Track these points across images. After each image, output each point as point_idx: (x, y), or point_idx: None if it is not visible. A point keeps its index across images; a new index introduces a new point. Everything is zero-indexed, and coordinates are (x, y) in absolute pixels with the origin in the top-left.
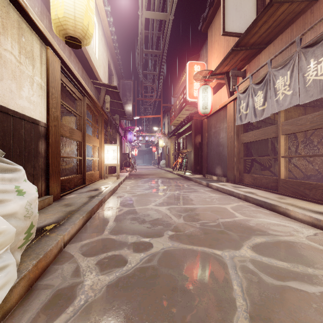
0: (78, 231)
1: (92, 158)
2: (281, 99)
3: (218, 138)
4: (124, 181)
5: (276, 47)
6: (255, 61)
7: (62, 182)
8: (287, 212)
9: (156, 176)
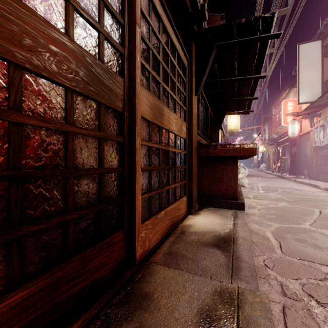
0: None
1: None
2: None
3: (305, 151)
4: None
5: None
6: (324, 110)
7: None
8: (319, 187)
9: (257, 176)
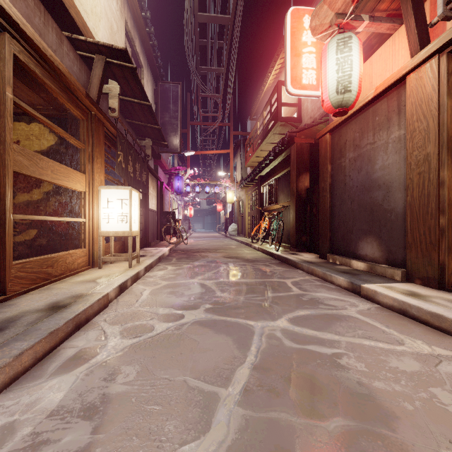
0: None
1: (50, 218)
2: None
3: (367, 169)
4: (150, 270)
5: None
6: None
7: None
8: None
9: (221, 254)
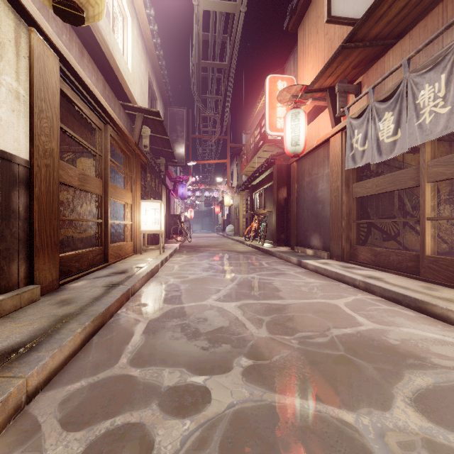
0: (70, 359)
1: (120, 222)
2: (428, 122)
3: (314, 190)
4: (171, 257)
5: (415, 40)
6: (376, 68)
7: (65, 261)
8: (452, 316)
9: (219, 248)
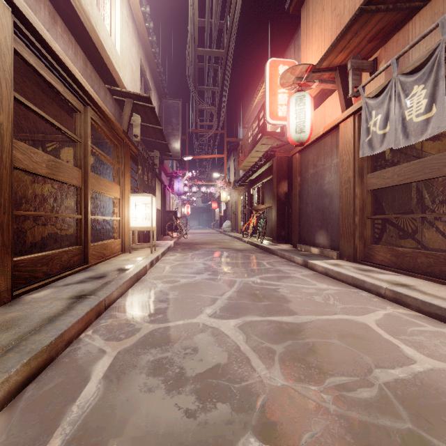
0: None
1: (104, 218)
2: None
3: (320, 183)
4: (164, 256)
5: None
6: (397, 38)
7: (27, 265)
8: None
9: (216, 246)
